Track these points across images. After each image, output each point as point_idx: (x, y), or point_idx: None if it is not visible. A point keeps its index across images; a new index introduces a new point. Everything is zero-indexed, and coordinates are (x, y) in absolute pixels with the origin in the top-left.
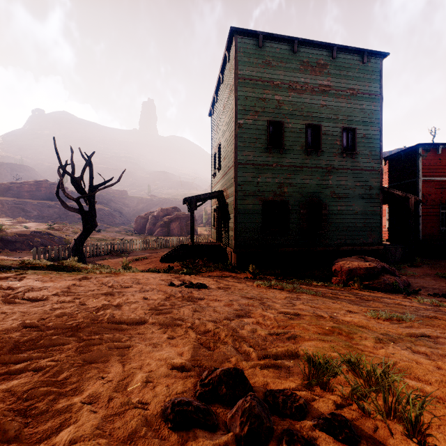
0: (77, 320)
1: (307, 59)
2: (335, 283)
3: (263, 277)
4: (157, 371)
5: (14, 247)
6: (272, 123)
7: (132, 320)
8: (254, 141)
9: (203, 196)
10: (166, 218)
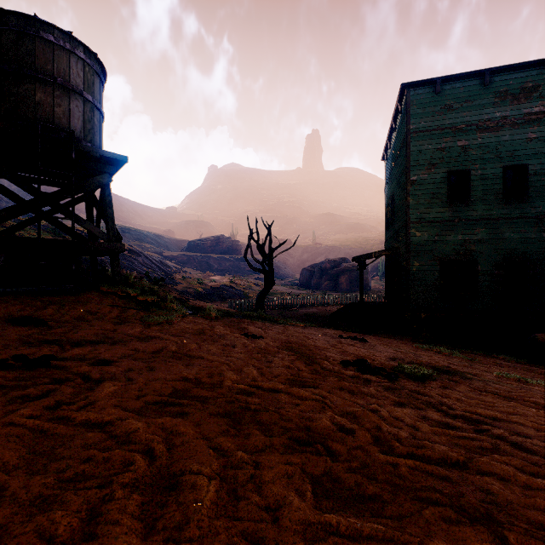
0: (299, 343)
1: (505, 88)
2: (529, 360)
3: (439, 344)
4: (337, 358)
5: (211, 298)
6: (454, 173)
7: (323, 347)
8: (430, 196)
9: (373, 254)
10: (334, 271)
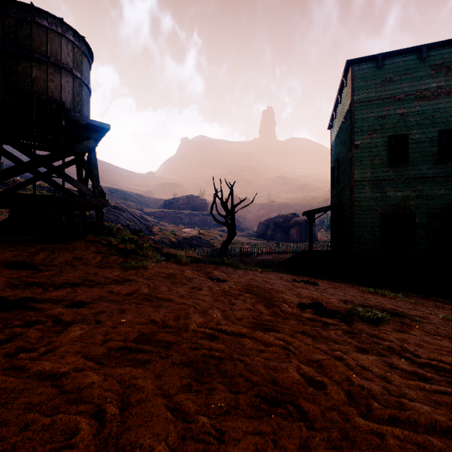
0: (259, 286)
1: (441, 61)
2: None
3: (380, 287)
4: (294, 301)
5: (183, 246)
6: (394, 137)
7: (280, 290)
8: (372, 158)
9: (321, 209)
10: (286, 224)
